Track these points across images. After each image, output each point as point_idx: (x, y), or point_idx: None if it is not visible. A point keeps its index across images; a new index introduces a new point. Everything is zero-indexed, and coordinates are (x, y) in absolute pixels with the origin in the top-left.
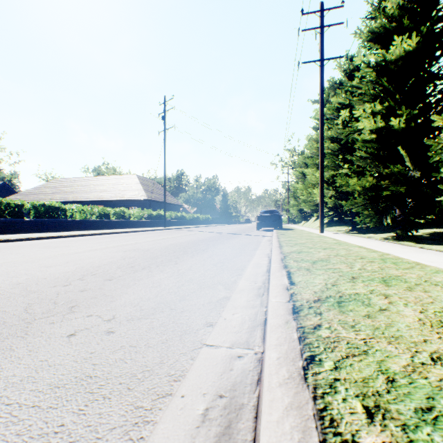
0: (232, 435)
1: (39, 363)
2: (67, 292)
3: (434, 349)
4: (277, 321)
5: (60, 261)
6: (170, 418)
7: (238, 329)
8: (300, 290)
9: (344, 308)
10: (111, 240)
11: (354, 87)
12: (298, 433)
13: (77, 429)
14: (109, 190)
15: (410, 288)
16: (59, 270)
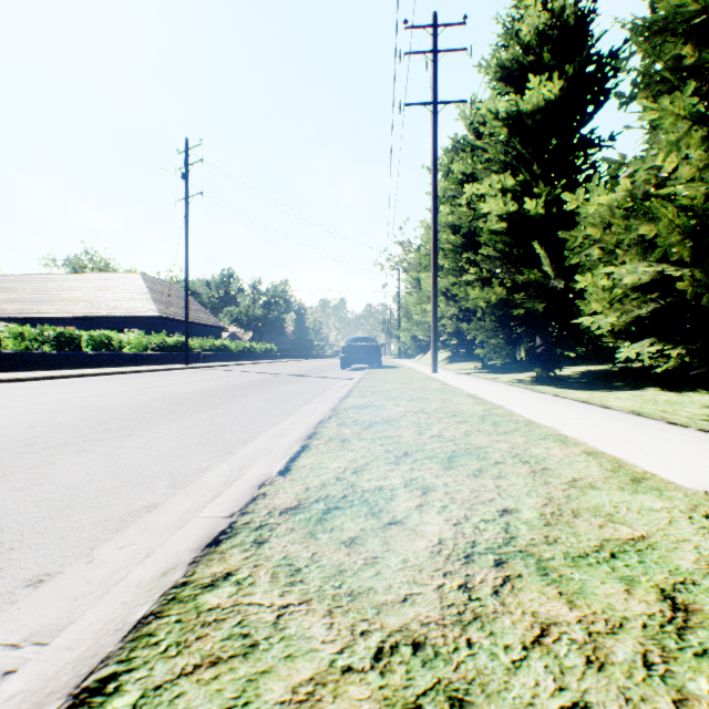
0: None
1: None
2: None
3: (405, 620)
4: (147, 571)
5: None
6: None
7: (92, 587)
8: (284, 486)
9: (325, 524)
10: (56, 390)
11: (478, 149)
12: None
13: None
14: (87, 298)
15: (480, 471)
16: None
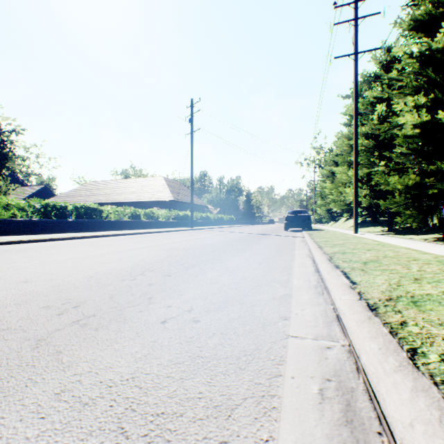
0: (356, 412)
1: (151, 343)
2: (138, 285)
3: None
4: (358, 317)
5: (115, 258)
6: (291, 394)
7: (314, 323)
8: (366, 289)
9: (422, 307)
10: (148, 239)
11: (393, 80)
12: (435, 410)
13: (215, 396)
14: (137, 191)
15: None
16: (119, 266)
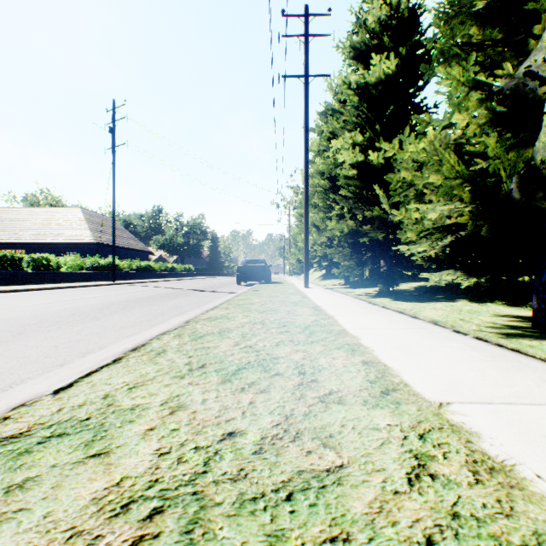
0: None
1: None
2: None
3: None
4: None
5: None
6: None
7: None
8: (41, 407)
9: (20, 459)
10: None
11: (337, 112)
12: None
13: None
14: (34, 227)
15: (252, 384)
16: None
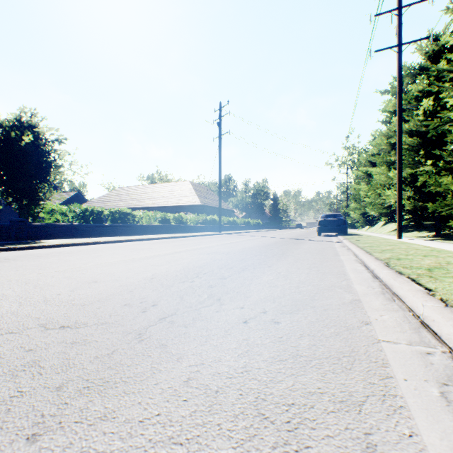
0: None
1: (245, 341)
2: (200, 287)
3: None
4: None
5: (162, 261)
6: (412, 395)
7: (400, 329)
8: (447, 296)
9: None
10: (183, 244)
11: (444, 71)
12: None
13: (335, 392)
14: (165, 196)
15: None
16: (171, 269)
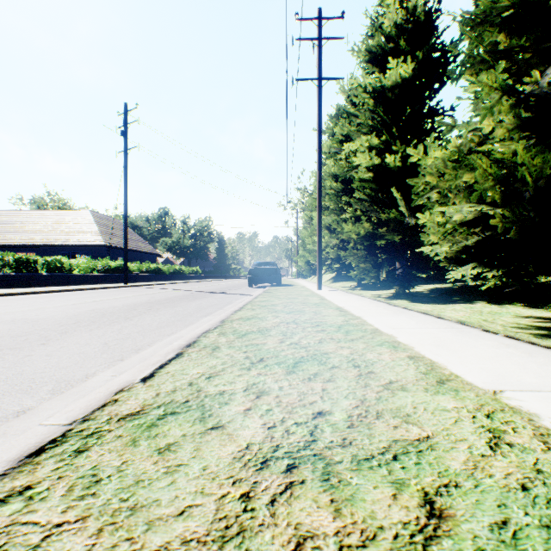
0: None
1: None
2: None
3: (169, 538)
4: None
5: None
6: None
7: None
8: (139, 392)
9: (152, 430)
10: (4, 305)
11: (352, 115)
12: None
13: None
14: (45, 230)
15: (315, 375)
16: None
